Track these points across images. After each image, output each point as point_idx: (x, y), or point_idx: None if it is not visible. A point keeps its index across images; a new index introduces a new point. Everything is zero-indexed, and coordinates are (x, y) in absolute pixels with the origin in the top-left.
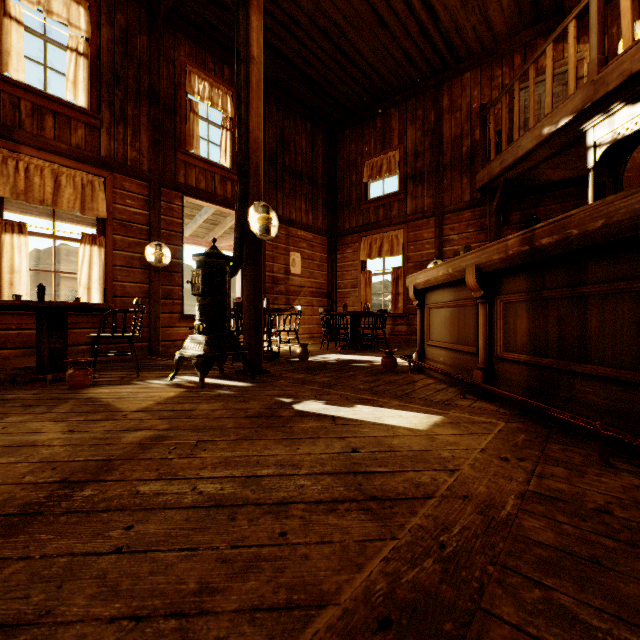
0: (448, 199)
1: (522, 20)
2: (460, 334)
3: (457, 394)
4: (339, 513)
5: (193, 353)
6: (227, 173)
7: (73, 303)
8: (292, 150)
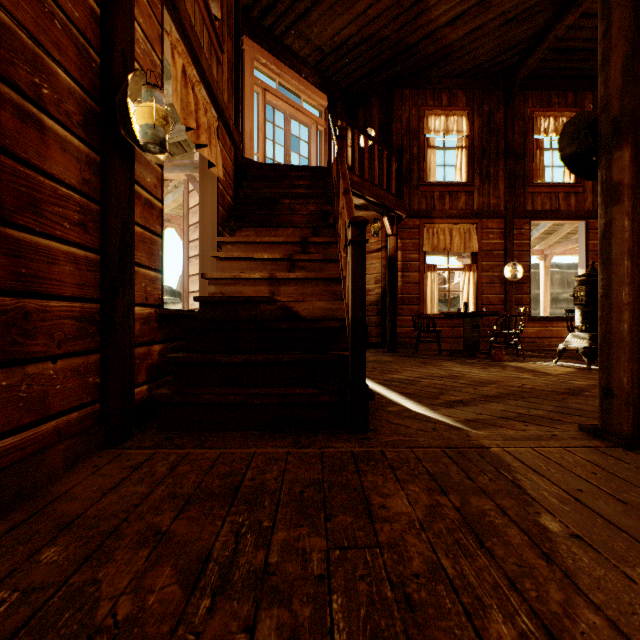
0: None
1: None
2: None
3: None
4: None
5: (578, 345)
6: (570, 188)
7: (491, 312)
8: None
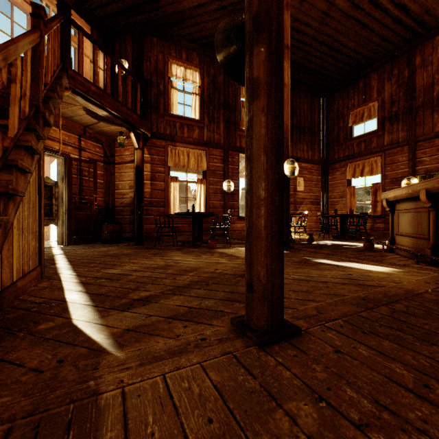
0: (420, 131)
1: None
2: (418, 228)
3: (413, 262)
4: (346, 285)
5: None
6: None
7: (209, 213)
8: (298, 114)
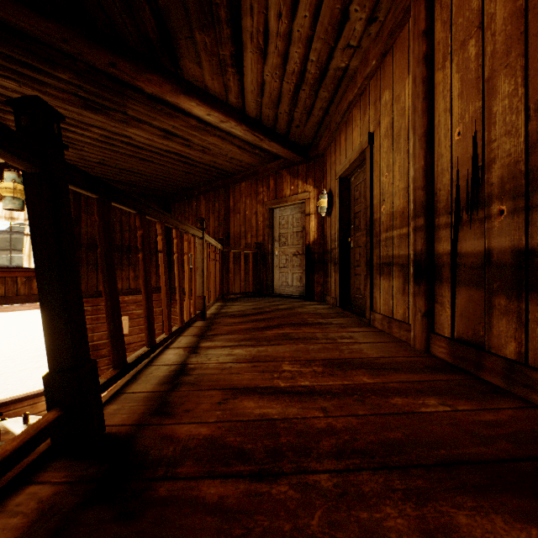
0: (233, 287)
1: (264, 157)
2: None
3: None
4: None
5: None
6: (33, 273)
7: None
8: (117, 230)
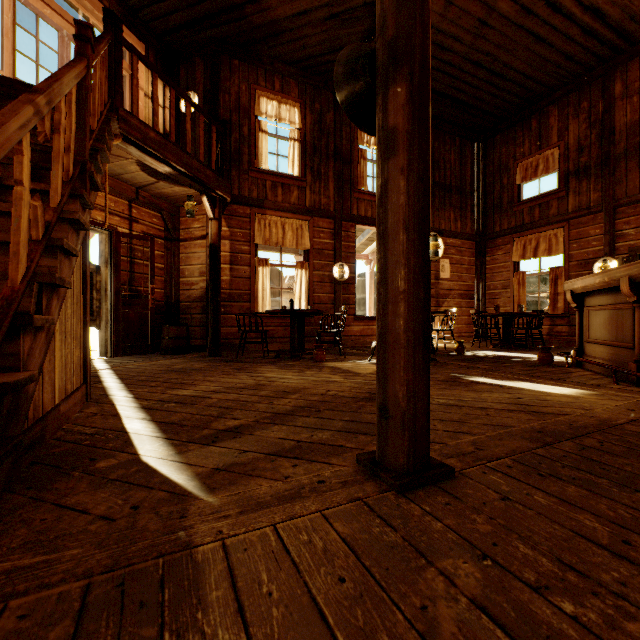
0: (621, 191)
1: None
2: (618, 333)
3: (611, 382)
4: (514, 413)
5: None
6: None
7: (314, 310)
8: (441, 167)
